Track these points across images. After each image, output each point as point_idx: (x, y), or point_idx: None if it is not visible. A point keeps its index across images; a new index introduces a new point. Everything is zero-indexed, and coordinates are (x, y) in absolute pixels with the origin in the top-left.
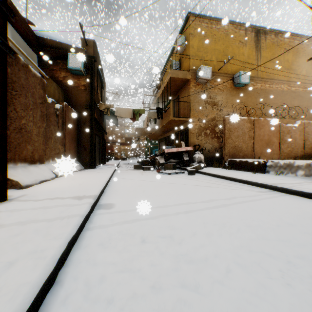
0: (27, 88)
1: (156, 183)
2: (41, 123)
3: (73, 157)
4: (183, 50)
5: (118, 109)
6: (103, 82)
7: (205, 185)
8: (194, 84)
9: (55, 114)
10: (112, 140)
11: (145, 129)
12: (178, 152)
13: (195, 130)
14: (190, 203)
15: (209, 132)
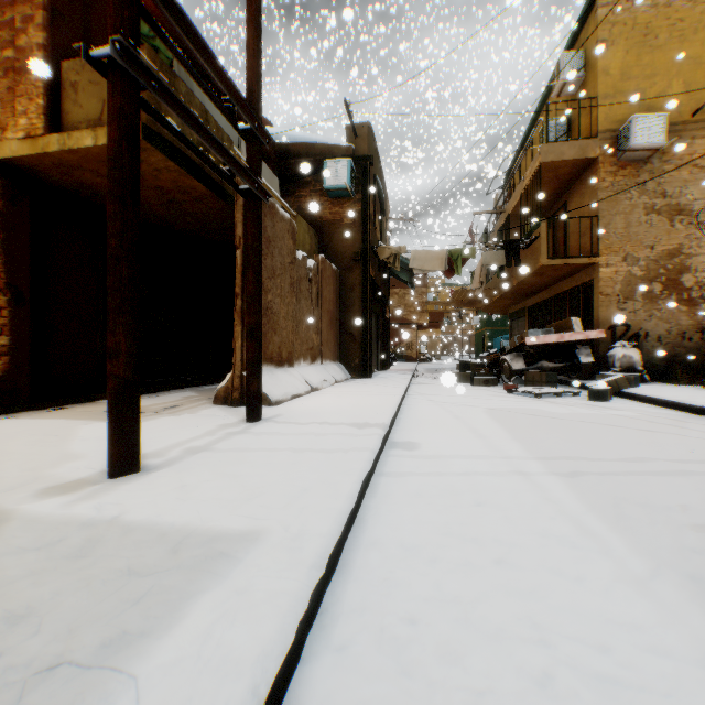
0: (273, 243)
1: (503, 413)
2: (289, 297)
3: (333, 355)
4: (576, 87)
5: (416, 255)
6: (384, 201)
7: (636, 427)
8: (610, 168)
9: (307, 279)
10: (400, 318)
11: (475, 293)
12: (563, 345)
13: (612, 286)
14: (585, 459)
15: (658, 290)
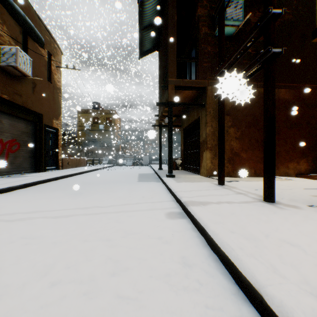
0: None
1: None
2: None
3: None
4: None
5: None
6: None
7: None
8: None
9: None
10: None
11: None
12: None
13: None
14: (78, 215)
15: None
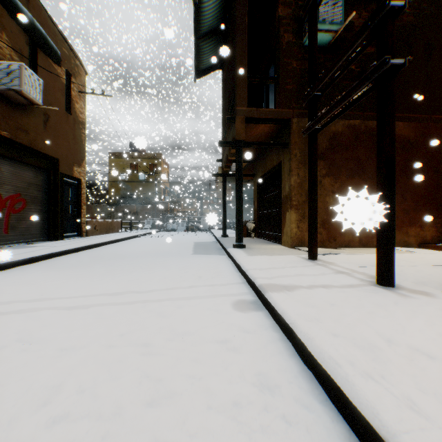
0: None
1: None
2: None
3: None
4: None
5: None
6: None
7: None
8: None
9: None
10: None
11: None
12: None
13: None
14: (103, 304)
15: None
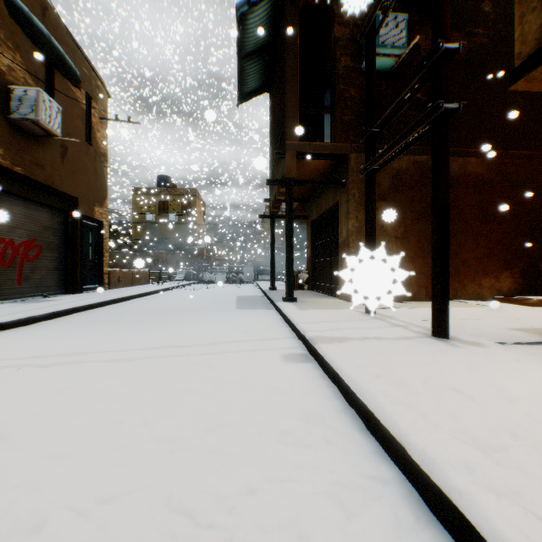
0: None
1: None
2: None
3: None
4: None
5: None
6: None
7: None
8: None
9: None
10: None
11: None
12: None
13: None
14: (146, 357)
15: None
